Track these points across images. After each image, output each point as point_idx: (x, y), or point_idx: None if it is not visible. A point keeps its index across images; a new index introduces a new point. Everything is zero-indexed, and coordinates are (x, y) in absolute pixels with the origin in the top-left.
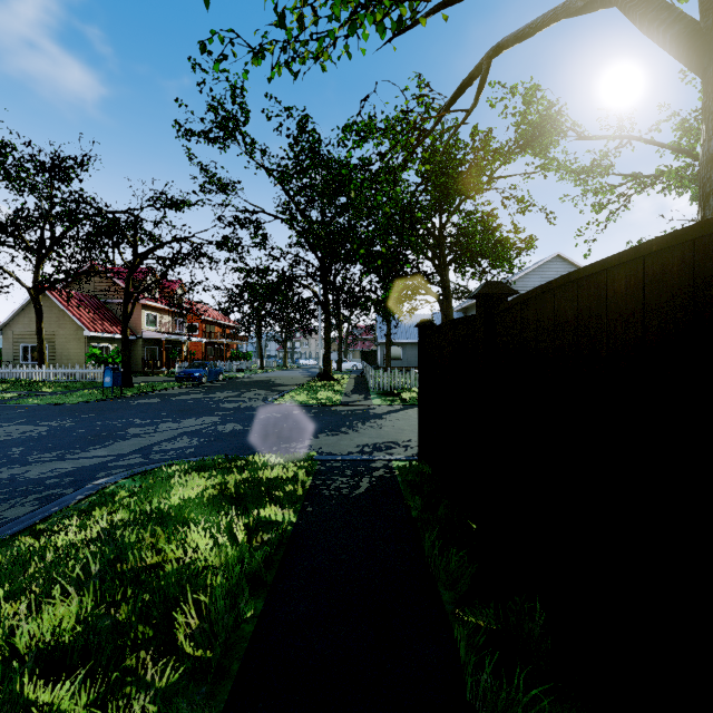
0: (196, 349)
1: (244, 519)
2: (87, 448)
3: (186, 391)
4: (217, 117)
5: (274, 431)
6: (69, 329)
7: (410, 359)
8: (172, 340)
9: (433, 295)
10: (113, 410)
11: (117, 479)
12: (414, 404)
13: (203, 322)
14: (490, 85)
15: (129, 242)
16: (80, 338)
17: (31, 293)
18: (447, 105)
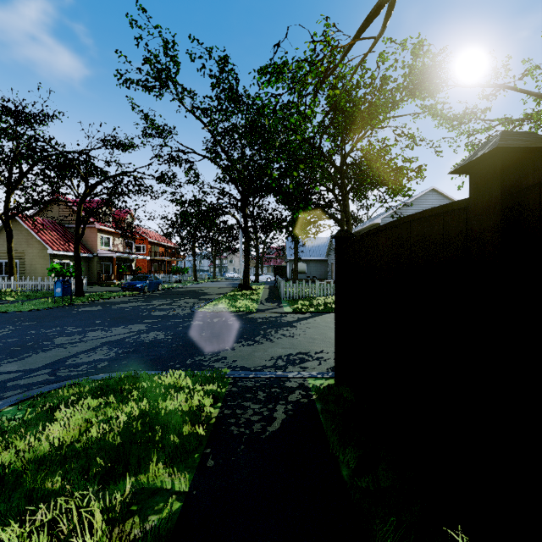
0: (144, 265)
1: (104, 508)
2: (1, 361)
3: (128, 299)
4: (153, 69)
5: (192, 341)
6: (36, 248)
7: (313, 273)
8: (123, 257)
9: (335, 219)
10: (54, 318)
11: (1, 407)
12: (321, 312)
13: (149, 244)
14: (383, 41)
15: (81, 175)
16: (45, 255)
17: (2, 218)
18: (354, 37)
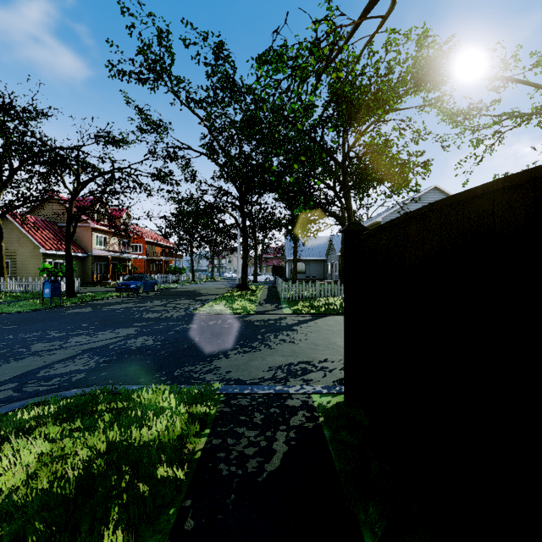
0: (140, 264)
1: None
2: None
3: (121, 301)
4: (147, 61)
5: (183, 347)
6: (28, 247)
7: (312, 273)
8: (118, 257)
9: (337, 216)
10: (39, 321)
11: None
12: (322, 314)
13: (146, 243)
14: (386, 32)
15: (73, 171)
16: (37, 255)
17: None
18: (359, 17)
